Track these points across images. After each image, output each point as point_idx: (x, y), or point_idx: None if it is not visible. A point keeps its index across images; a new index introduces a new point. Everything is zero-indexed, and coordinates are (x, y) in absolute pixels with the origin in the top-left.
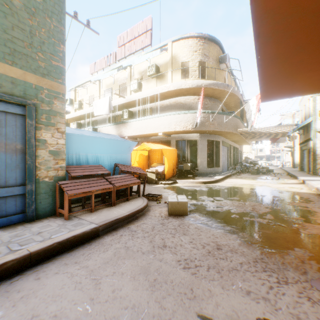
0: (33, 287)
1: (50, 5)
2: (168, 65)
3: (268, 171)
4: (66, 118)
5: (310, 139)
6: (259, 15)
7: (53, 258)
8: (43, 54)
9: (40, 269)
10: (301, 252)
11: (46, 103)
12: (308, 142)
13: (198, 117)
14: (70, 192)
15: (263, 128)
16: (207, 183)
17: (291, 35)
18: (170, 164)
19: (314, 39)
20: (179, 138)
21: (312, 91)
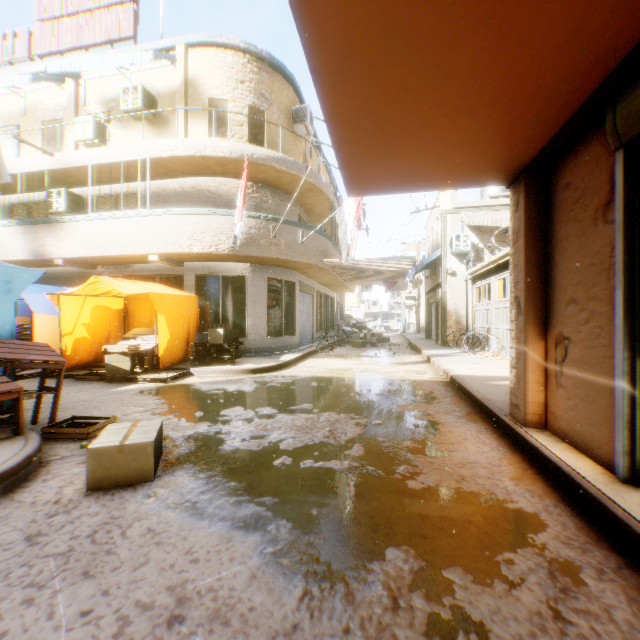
0: None
1: None
2: (177, 97)
3: (382, 341)
4: None
5: (439, 285)
6: None
7: None
8: None
9: None
10: (400, 562)
11: None
12: (438, 290)
13: (236, 224)
14: None
15: (368, 260)
16: (260, 372)
17: None
18: (178, 330)
19: (424, 12)
20: (205, 271)
21: (434, 183)
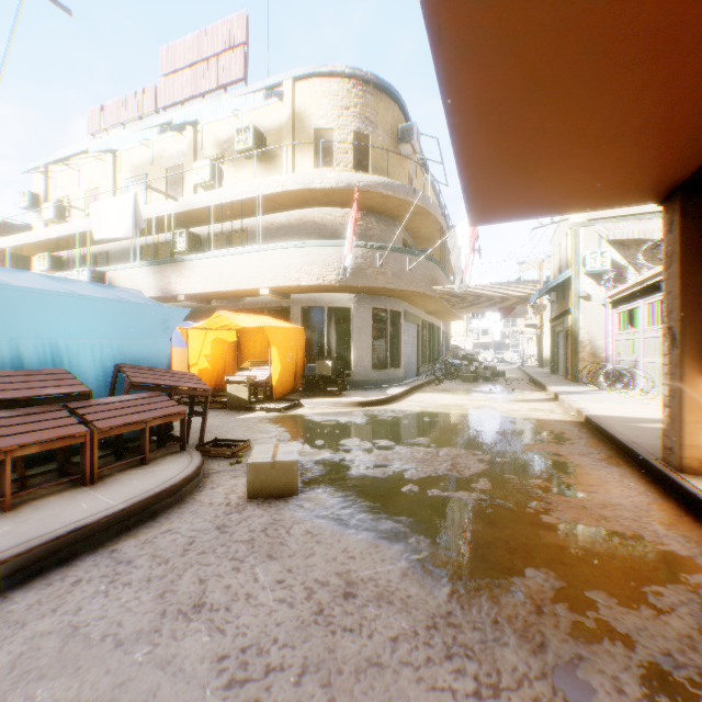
0: None
1: None
2: (284, 132)
3: (496, 375)
4: (20, 242)
5: (569, 311)
6: None
7: None
8: None
9: None
10: (540, 580)
11: None
12: (566, 317)
13: (346, 256)
14: None
15: (483, 286)
16: (368, 406)
17: (515, 48)
18: (288, 362)
19: (565, 69)
20: (311, 303)
21: (567, 207)
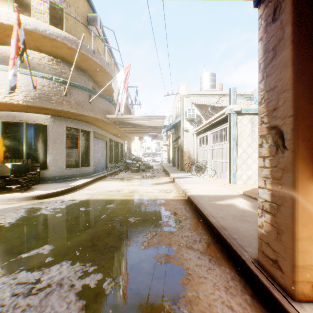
0: None
1: None
2: None
3: (149, 168)
4: None
5: (180, 137)
6: None
7: None
8: None
9: None
10: None
11: None
12: (179, 140)
13: (10, 70)
14: None
15: (136, 117)
16: (46, 198)
17: None
18: None
19: None
20: (10, 119)
21: None
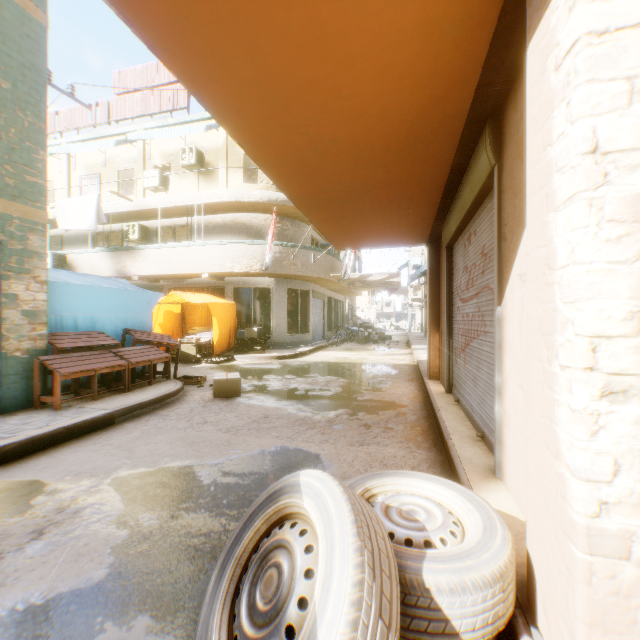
0: (54, 462)
1: (24, 92)
2: (220, 154)
3: (385, 339)
4: None
5: None
6: (292, 196)
7: (60, 445)
8: (14, 165)
9: (50, 452)
10: (343, 412)
11: (18, 239)
12: None
13: (268, 255)
14: (64, 371)
15: (365, 275)
16: (283, 359)
17: (328, 209)
18: (224, 329)
19: (350, 213)
20: (241, 284)
21: (383, 246)
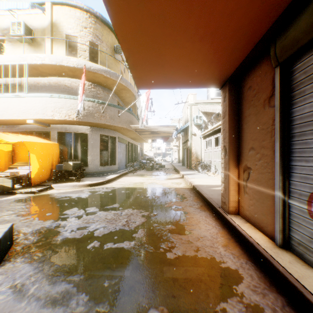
0: None
1: None
2: (46, 31)
3: (161, 167)
4: None
5: (188, 140)
6: None
7: None
8: None
9: None
10: None
11: None
12: (187, 142)
13: (79, 103)
14: None
15: (153, 126)
16: (94, 186)
17: None
18: (45, 163)
19: None
20: (63, 130)
21: (183, 84)
